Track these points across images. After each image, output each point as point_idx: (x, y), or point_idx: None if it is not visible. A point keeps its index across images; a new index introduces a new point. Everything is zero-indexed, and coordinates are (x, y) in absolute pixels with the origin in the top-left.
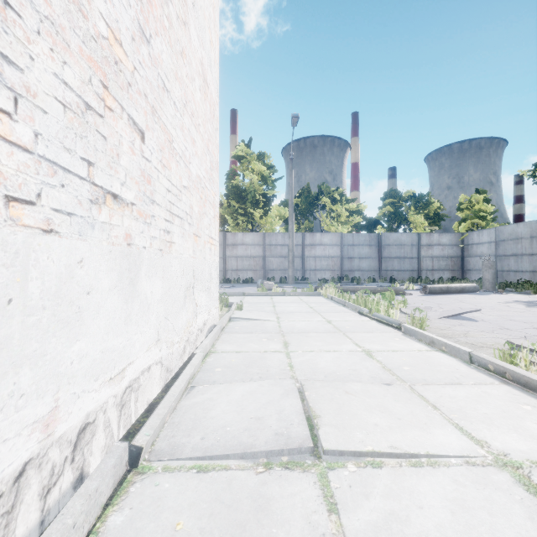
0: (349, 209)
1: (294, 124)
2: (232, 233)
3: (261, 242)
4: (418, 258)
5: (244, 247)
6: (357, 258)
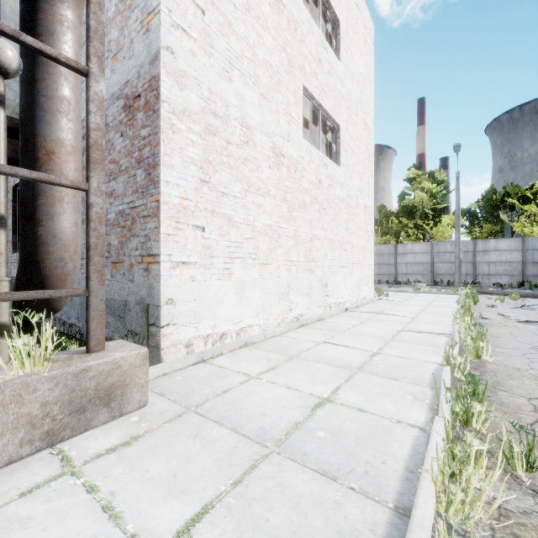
0: None
1: (456, 151)
2: (402, 244)
3: (429, 251)
4: None
5: (413, 255)
6: None
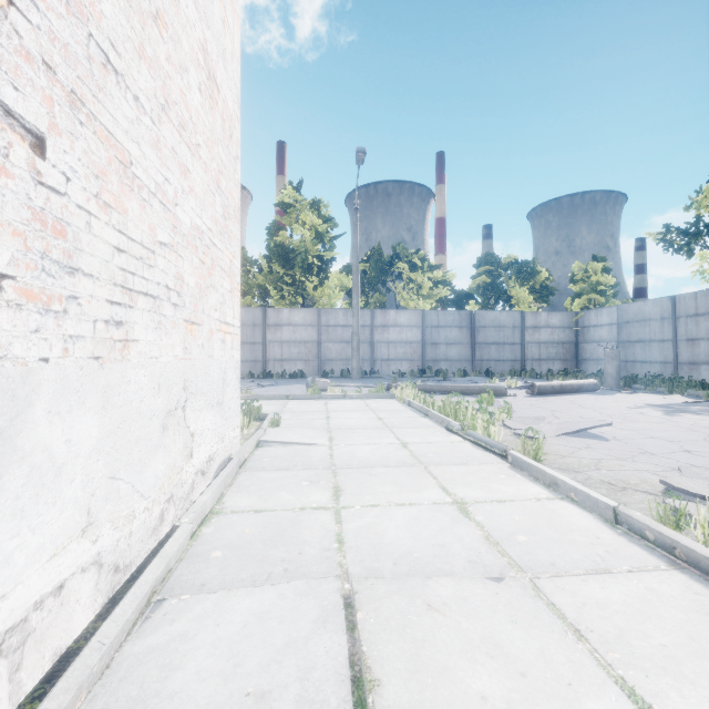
0: (433, 278)
1: (359, 162)
2: (275, 309)
3: (315, 322)
4: (521, 343)
5: (292, 329)
6: (444, 343)
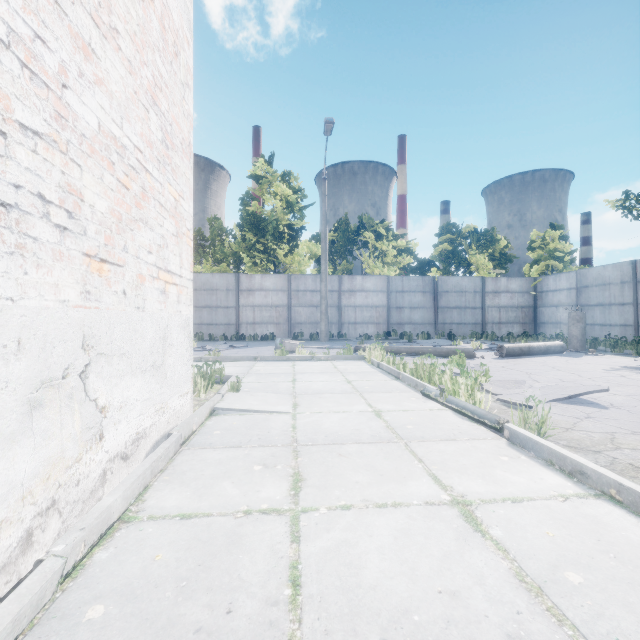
0: (397, 247)
1: (327, 132)
2: (248, 275)
3: (285, 287)
4: (482, 308)
5: (263, 294)
6: (408, 307)
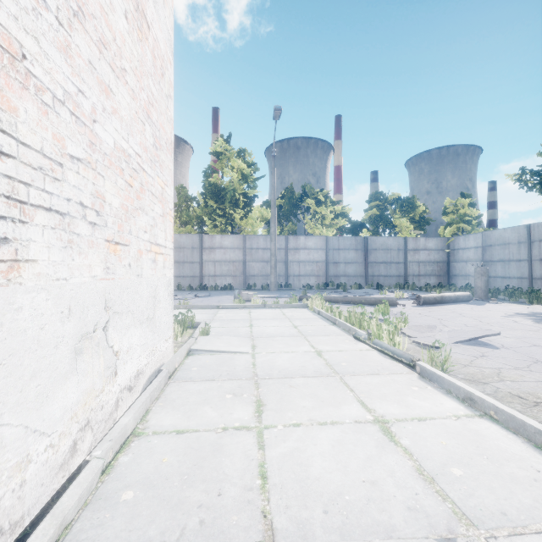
0: (334, 211)
1: (276, 118)
2: (210, 236)
3: (241, 246)
4: (404, 262)
5: (223, 251)
6: (343, 262)
